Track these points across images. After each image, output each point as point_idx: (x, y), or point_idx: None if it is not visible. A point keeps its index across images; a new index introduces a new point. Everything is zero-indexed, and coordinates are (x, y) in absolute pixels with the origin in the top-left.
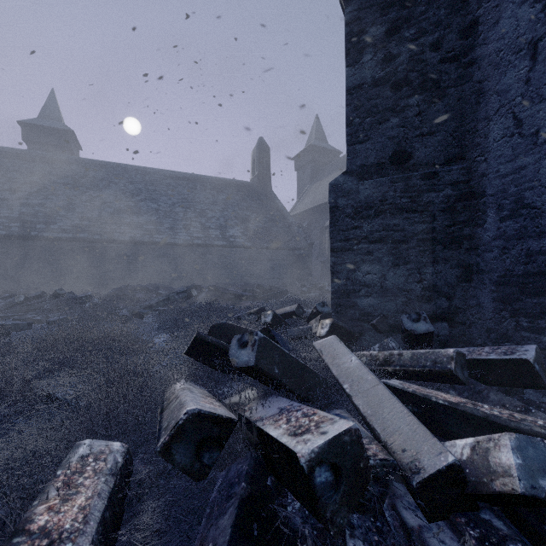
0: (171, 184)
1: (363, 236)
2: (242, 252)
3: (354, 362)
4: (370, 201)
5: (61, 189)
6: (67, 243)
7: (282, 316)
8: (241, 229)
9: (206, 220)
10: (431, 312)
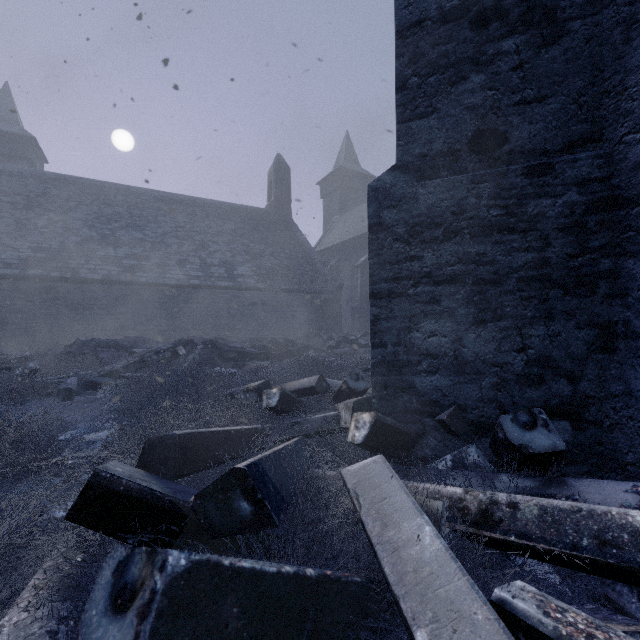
0: (162, 208)
1: (425, 273)
2: (254, 296)
3: (431, 544)
4: (436, 214)
5: (8, 210)
6: (12, 282)
7: (297, 393)
8: (253, 267)
9: (207, 255)
10: (541, 403)
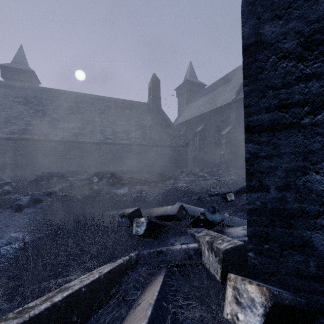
0: (93, 103)
1: None
2: (140, 149)
3: None
4: None
5: (15, 105)
6: (14, 142)
7: (161, 218)
8: (140, 133)
9: (115, 127)
10: None
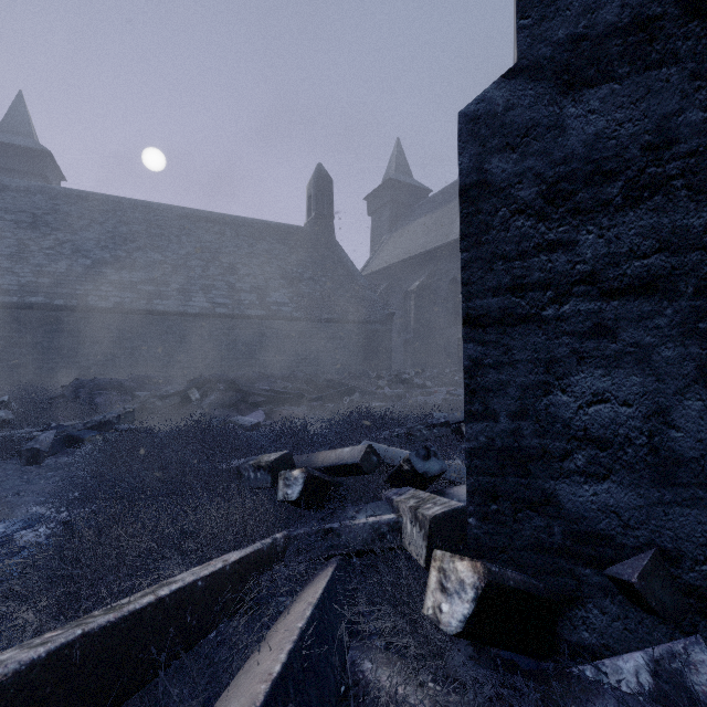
0: (186, 227)
1: (581, 274)
2: (290, 327)
3: None
4: (607, 154)
5: (10, 230)
6: (10, 311)
7: (333, 471)
8: (289, 293)
9: (236, 279)
10: None
